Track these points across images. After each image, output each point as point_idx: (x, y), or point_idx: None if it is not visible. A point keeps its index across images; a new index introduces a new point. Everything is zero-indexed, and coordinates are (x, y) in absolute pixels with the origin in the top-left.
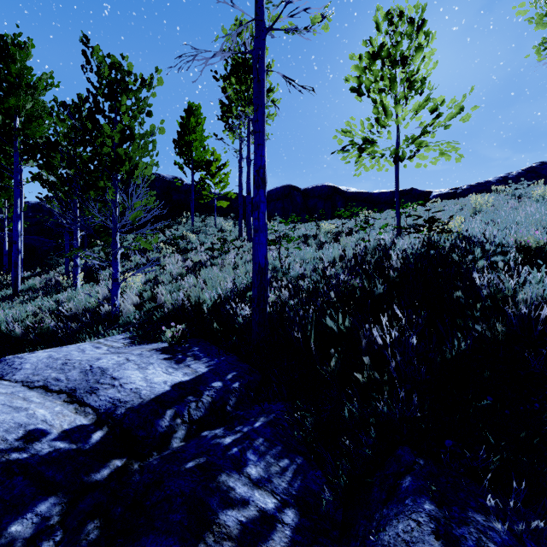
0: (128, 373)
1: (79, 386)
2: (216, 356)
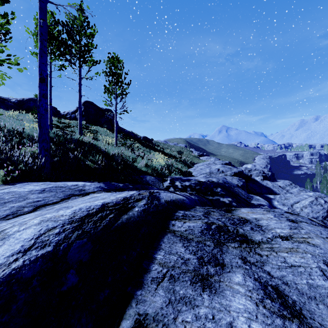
0: (72, 183)
1: (69, 193)
2: (52, 180)
